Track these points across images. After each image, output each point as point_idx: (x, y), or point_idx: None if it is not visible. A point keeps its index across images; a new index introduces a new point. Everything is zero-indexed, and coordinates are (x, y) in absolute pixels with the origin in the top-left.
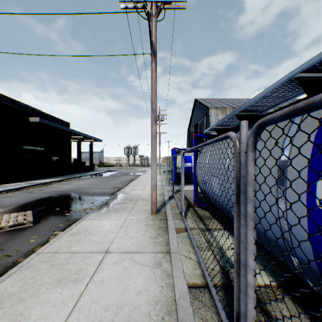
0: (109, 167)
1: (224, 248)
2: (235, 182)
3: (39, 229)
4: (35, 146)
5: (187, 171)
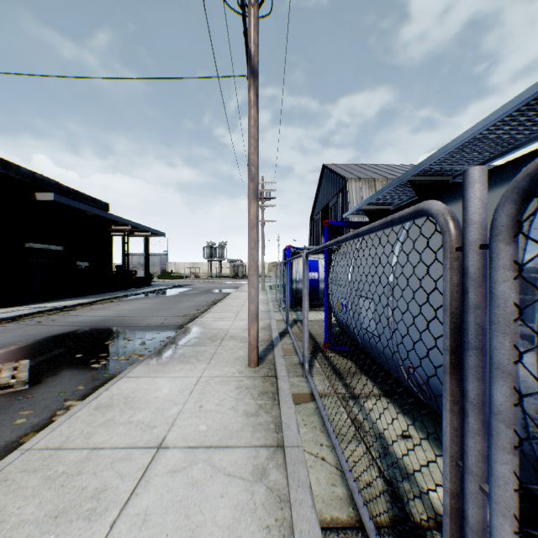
0: (179, 279)
1: (387, 437)
2: (447, 320)
3: (39, 396)
4: (48, 244)
5: (312, 286)
